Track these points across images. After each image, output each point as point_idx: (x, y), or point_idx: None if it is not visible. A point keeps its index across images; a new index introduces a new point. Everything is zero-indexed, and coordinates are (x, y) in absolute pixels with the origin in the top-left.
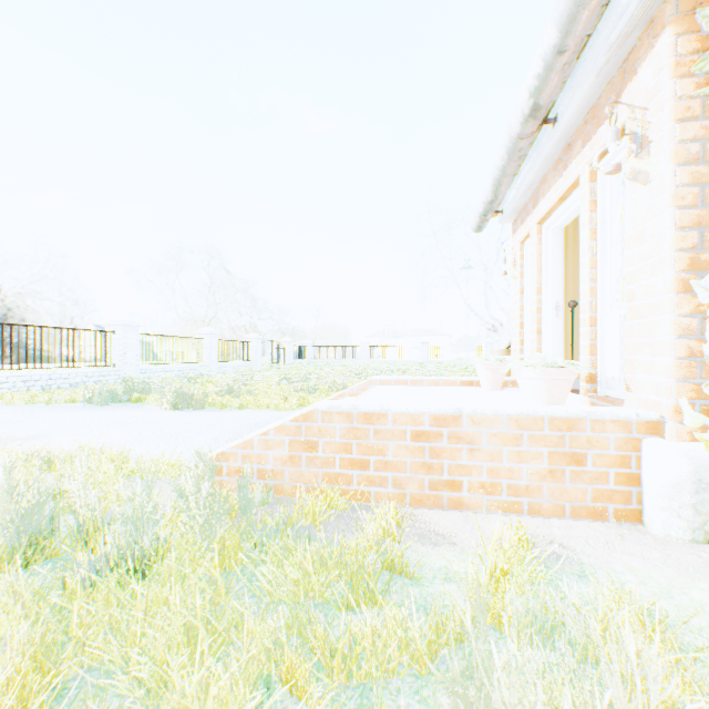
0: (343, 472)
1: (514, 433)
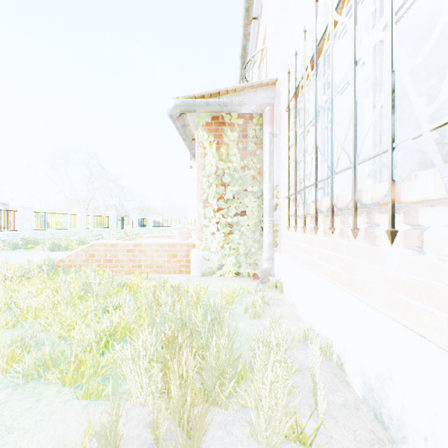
0: (104, 264)
1: (158, 249)
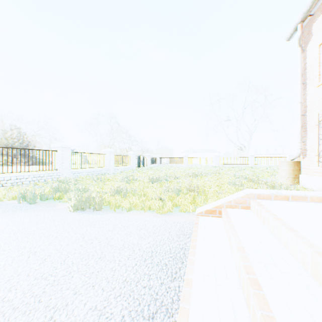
0: None
1: None
